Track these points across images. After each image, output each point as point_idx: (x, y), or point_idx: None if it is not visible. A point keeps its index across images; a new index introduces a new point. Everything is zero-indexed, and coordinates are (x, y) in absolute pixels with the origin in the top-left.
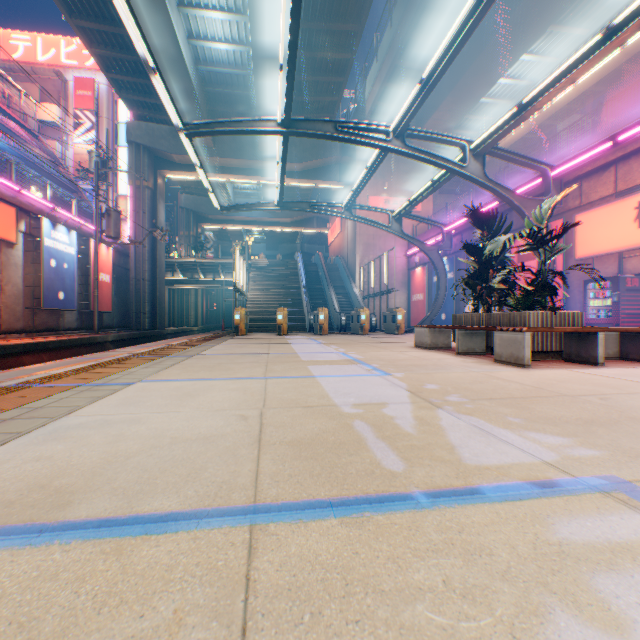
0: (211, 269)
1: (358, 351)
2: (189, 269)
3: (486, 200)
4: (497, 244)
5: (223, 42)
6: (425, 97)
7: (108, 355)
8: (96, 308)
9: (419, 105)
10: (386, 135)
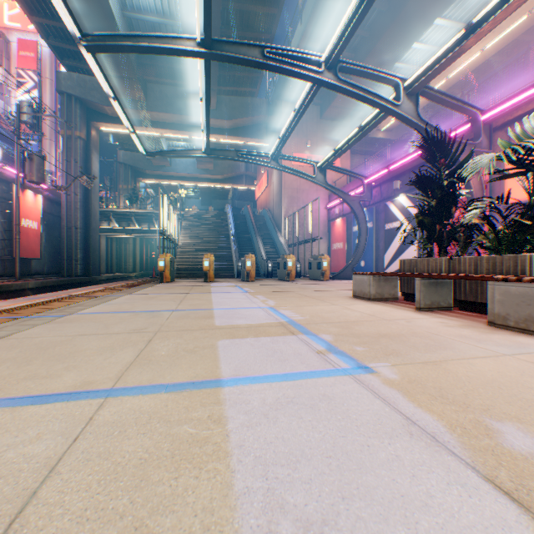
0: (146, 219)
1: (291, 305)
2: (124, 219)
3: (406, 152)
4: (484, 162)
5: None
6: (366, 9)
7: None
8: (17, 254)
9: (358, 22)
10: (317, 67)
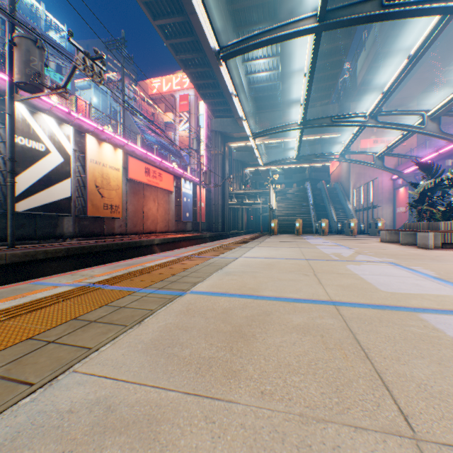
0: (252, 196)
1: (342, 242)
2: (240, 197)
3: None
4: (421, 186)
5: (263, 72)
6: (386, 99)
7: (227, 241)
8: (200, 220)
9: (383, 103)
10: (364, 117)
